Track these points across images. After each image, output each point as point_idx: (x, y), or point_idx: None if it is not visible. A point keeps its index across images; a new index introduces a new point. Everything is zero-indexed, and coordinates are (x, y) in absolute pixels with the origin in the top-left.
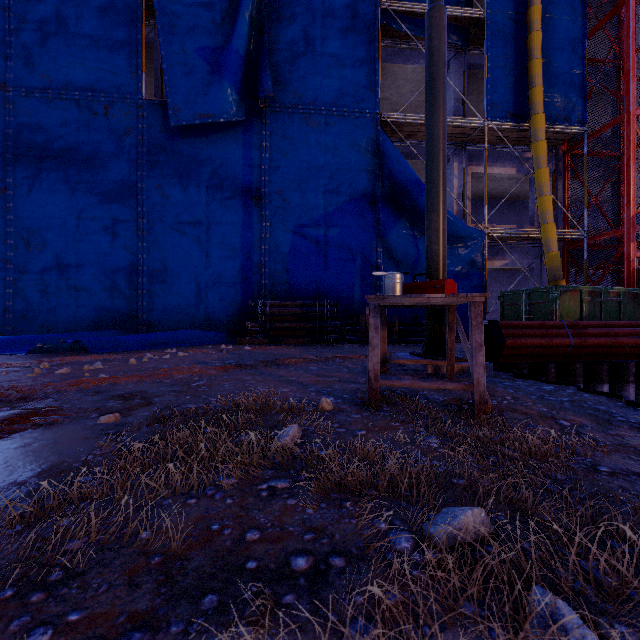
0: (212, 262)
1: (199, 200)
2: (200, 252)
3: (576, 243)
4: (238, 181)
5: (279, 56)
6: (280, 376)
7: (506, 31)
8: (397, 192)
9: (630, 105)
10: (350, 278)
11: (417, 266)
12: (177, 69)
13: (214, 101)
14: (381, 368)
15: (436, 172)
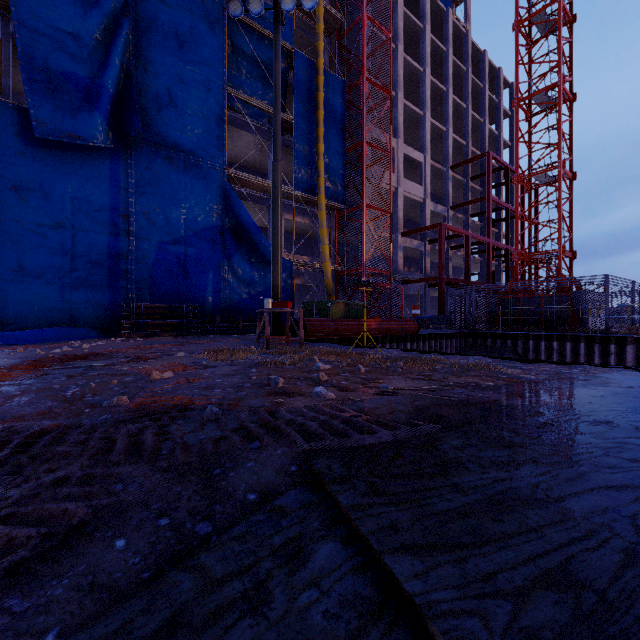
0: (78, 266)
1: (63, 208)
2: (65, 256)
3: (341, 273)
4: (105, 198)
5: (145, 102)
6: (209, 346)
7: (305, 136)
8: (239, 228)
9: (364, 201)
10: (204, 287)
11: (252, 281)
12: (42, 84)
13: (85, 126)
14: (257, 341)
15: (278, 245)
